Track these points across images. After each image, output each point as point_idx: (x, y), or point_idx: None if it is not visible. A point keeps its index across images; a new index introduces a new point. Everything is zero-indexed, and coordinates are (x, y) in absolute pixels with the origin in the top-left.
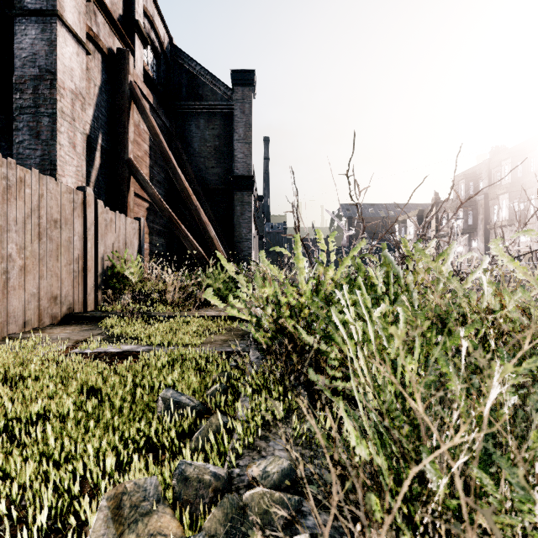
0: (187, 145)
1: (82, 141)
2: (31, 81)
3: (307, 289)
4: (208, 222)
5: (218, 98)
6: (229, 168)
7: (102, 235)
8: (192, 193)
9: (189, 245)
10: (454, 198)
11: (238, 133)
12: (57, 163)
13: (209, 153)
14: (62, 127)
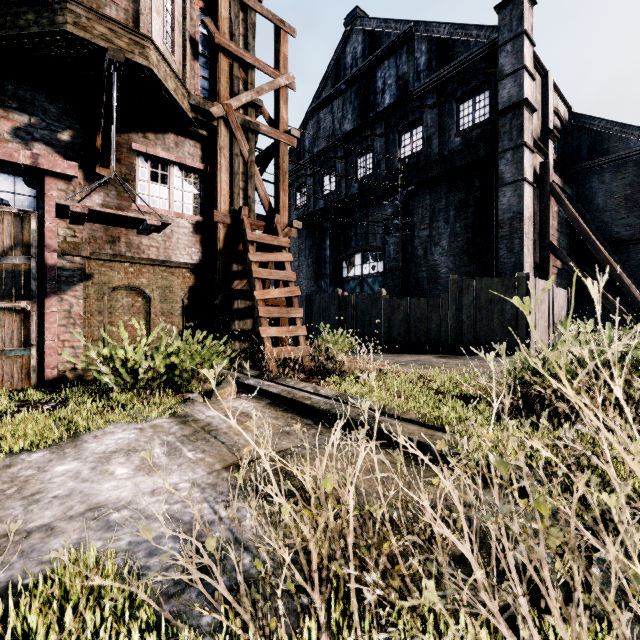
0: (588, 202)
1: (531, 245)
2: (507, 221)
3: None
4: (630, 284)
5: (629, 145)
6: None
7: (554, 305)
8: (612, 261)
9: (609, 305)
10: None
11: None
12: (523, 264)
13: (617, 205)
14: (525, 242)
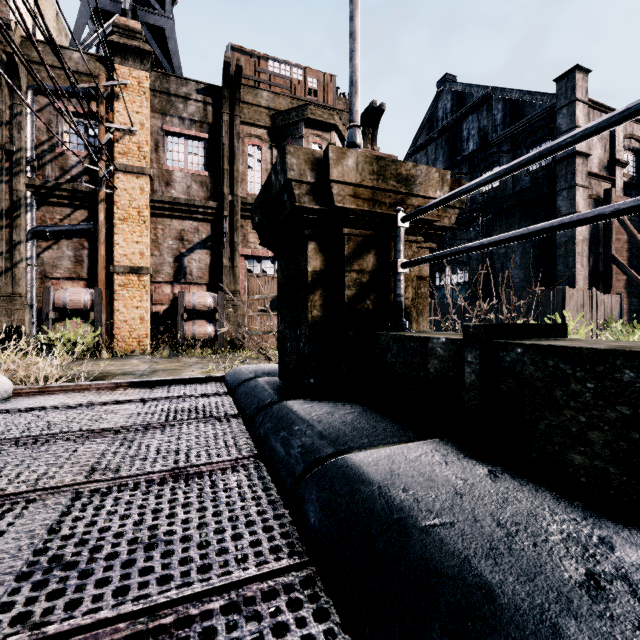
0: None
1: (586, 261)
2: (563, 244)
3: None
4: None
5: None
6: None
7: (599, 308)
8: None
9: None
10: None
11: None
12: (576, 277)
13: None
14: (577, 260)
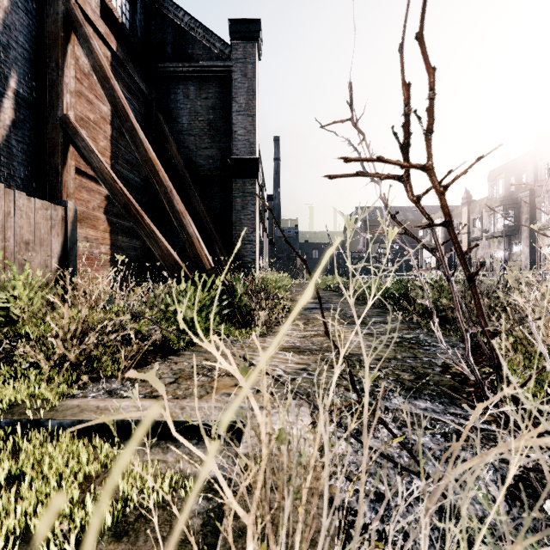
0: (173, 119)
1: None
2: None
3: None
4: (184, 212)
5: (212, 58)
6: (226, 149)
7: None
8: (160, 168)
9: (155, 247)
10: (489, 196)
11: (238, 102)
12: None
13: (201, 129)
14: None
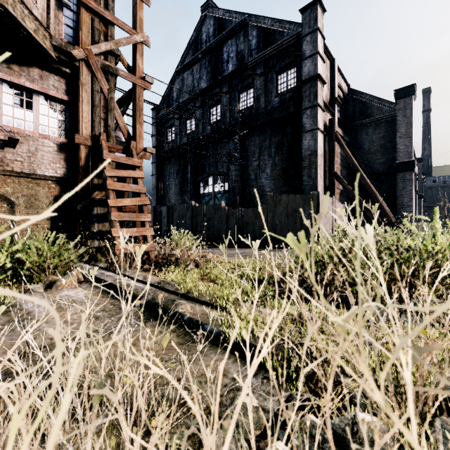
0: (359, 147)
1: (322, 173)
2: (308, 157)
3: None
4: (382, 200)
5: (382, 112)
6: (392, 157)
7: (336, 214)
8: (371, 185)
9: (370, 214)
10: None
11: (400, 132)
12: (317, 186)
13: (376, 150)
14: (318, 171)
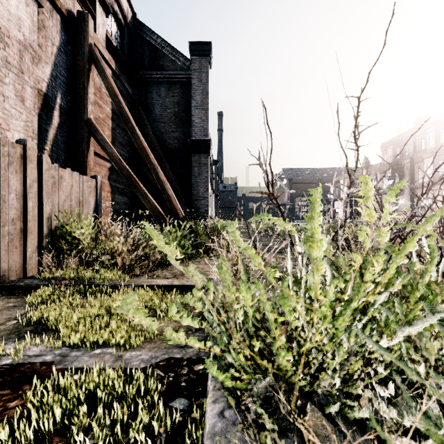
0: (149, 111)
1: (33, 96)
2: None
3: (324, 299)
4: (165, 181)
5: (177, 68)
6: (187, 132)
7: (48, 193)
8: (150, 153)
9: (147, 203)
10: (382, 162)
11: (195, 100)
12: None
13: (169, 118)
14: (7, 78)
